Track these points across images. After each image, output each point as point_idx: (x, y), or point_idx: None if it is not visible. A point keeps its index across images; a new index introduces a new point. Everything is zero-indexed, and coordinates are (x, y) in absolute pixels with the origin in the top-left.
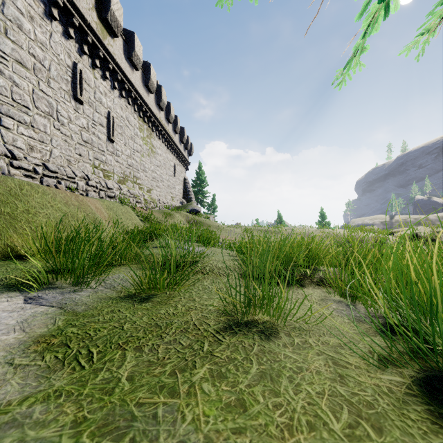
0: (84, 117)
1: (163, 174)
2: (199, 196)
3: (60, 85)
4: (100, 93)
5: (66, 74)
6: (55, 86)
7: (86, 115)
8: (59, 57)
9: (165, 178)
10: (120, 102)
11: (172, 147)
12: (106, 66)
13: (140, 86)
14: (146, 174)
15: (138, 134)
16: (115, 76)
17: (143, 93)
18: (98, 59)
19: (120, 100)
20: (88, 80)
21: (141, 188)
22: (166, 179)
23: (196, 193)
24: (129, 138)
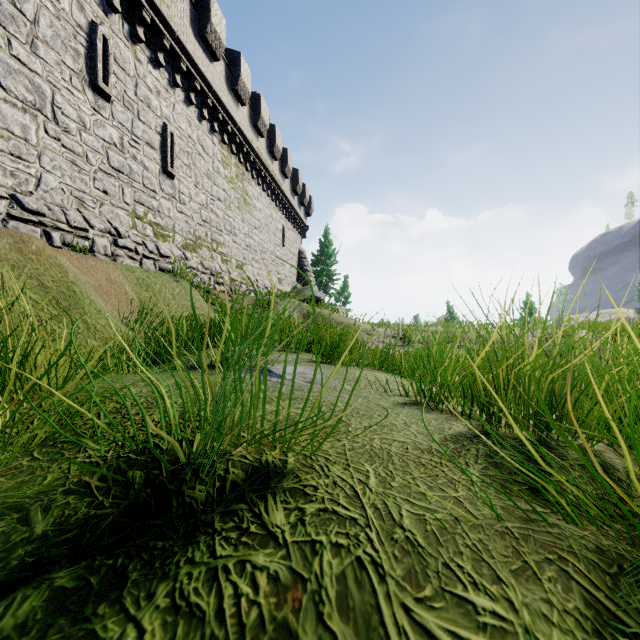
0: (113, 125)
1: (265, 242)
2: (322, 280)
3: (61, 57)
4: (148, 88)
5: (75, 39)
6: (48, 56)
7: (119, 123)
8: (58, 5)
9: (267, 247)
10: (187, 112)
11: (278, 199)
12: (158, 43)
13: (222, 88)
14: (235, 238)
15: (221, 171)
16: (176, 64)
17: (228, 102)
18: (142, 27)
19: (186, 107)
20: (122, 61)
21: (226, 261)
22: (269, 250)
23: (318, 274)
24: (203, 176)
